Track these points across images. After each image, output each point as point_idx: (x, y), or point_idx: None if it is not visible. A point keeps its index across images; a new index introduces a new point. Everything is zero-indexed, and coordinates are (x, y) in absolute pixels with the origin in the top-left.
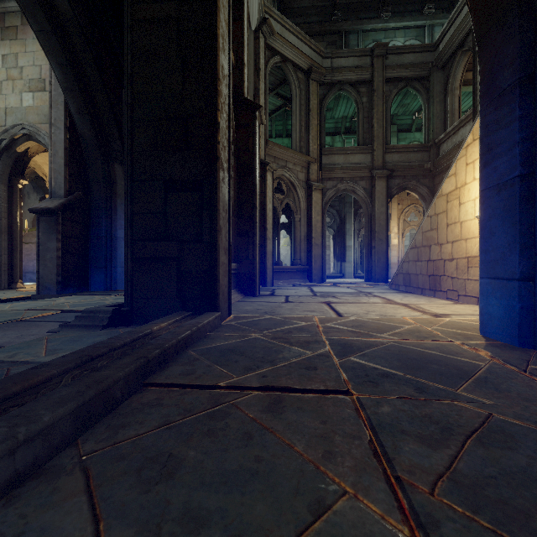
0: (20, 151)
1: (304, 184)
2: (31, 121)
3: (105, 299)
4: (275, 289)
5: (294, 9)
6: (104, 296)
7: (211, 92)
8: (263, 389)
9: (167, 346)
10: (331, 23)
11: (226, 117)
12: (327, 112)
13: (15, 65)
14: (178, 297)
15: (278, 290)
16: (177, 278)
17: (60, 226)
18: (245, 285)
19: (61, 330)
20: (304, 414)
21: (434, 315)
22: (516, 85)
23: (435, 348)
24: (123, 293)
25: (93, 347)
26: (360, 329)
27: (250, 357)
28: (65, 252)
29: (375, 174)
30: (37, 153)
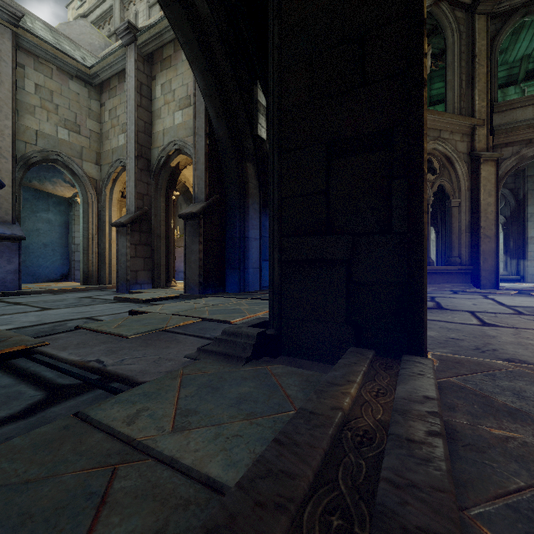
0: (173, 166)
1: (465, 156)
2: (180, 136)
3: (240, 304)
4: (435, 298)
5: None
6: (238, 299)
7: None
8: None
9: None
10: None
11: None
12: None
13: (170, 90)
14: (347, 322)
15: (442, 300)
16: (346, 293)
17: (202, 229)
18: None
19: (199, 356)
20: None
21: None
22: None
23: None
24: (256, 296)
25: (252, 500)
26: None
27: None
28: (205, 254)
29: None
30: (185, 166)
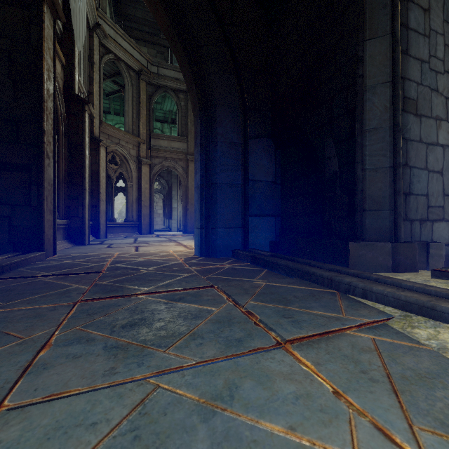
0: None
1: (135, 158)
2: None
3: None
4: (106, 240)
5: (130, 15)
6: None
7: (38, 109)
8: (60, 275)
9: (4, 264)
10: (160, 38)
11: (52, 121)
12: (157, 104)
13: None
14: (9, 243)
15: (108, 241)
16: (9, 230)
17: None
18: (75, 237)
19: None
20: (75, 278)
21: (191, 249)
22: (199, 146)
23: (164, 260)
24: None
25: None
26: (138, 256)
27: (59, 268)
28: None
29: (188, 158)
30: None
